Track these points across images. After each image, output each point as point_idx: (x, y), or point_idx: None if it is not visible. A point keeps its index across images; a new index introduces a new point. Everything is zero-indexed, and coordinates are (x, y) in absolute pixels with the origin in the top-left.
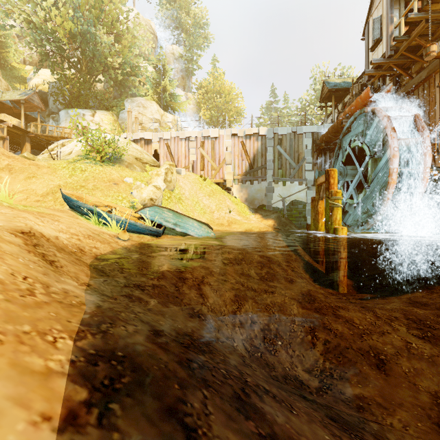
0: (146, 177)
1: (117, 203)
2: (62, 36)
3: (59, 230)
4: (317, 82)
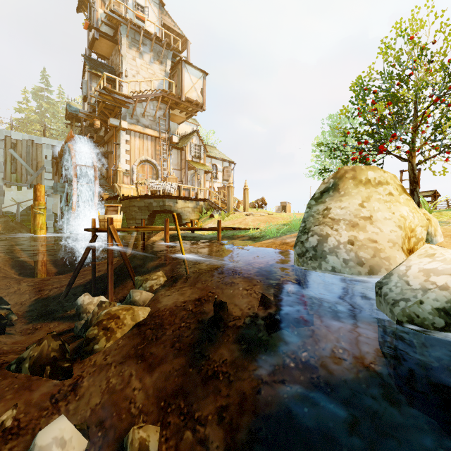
0: None
1: None
2: None
3: None
4: None
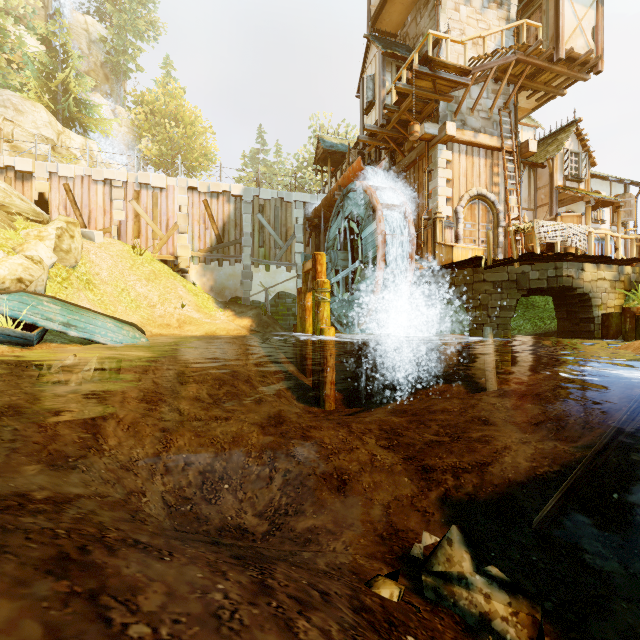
0: (11, 240)
1: None
2: None
3: None
4: None
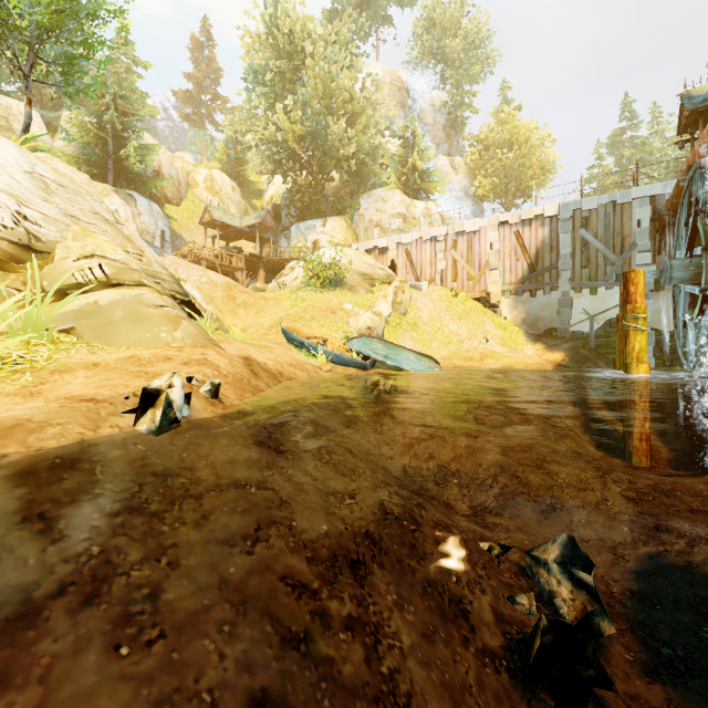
0: (370, 301)
1: (331, 334)
2: (292, 142)
3: (269, 359)
4: None
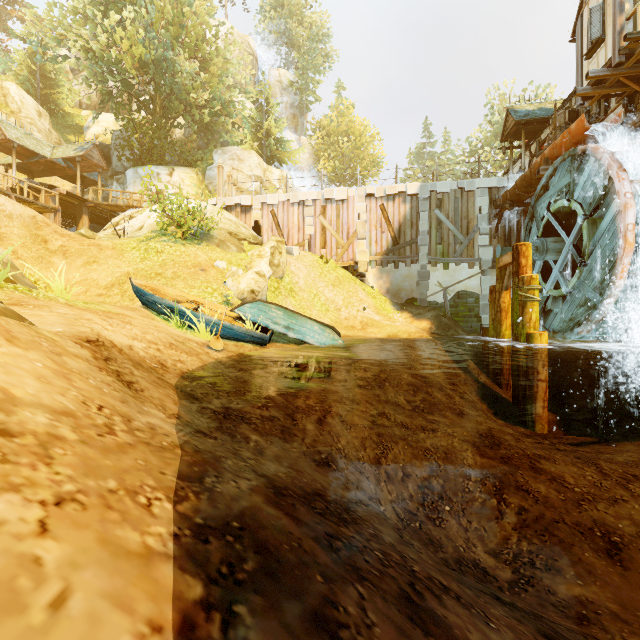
0: (244, 260)
1: (205, 297)
2: (130, 66)
3: (132, 337)
4: (496, 112)
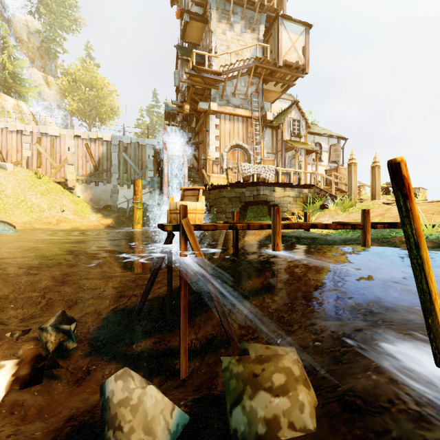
0: None
1: None
2: None
3: None
4: None
